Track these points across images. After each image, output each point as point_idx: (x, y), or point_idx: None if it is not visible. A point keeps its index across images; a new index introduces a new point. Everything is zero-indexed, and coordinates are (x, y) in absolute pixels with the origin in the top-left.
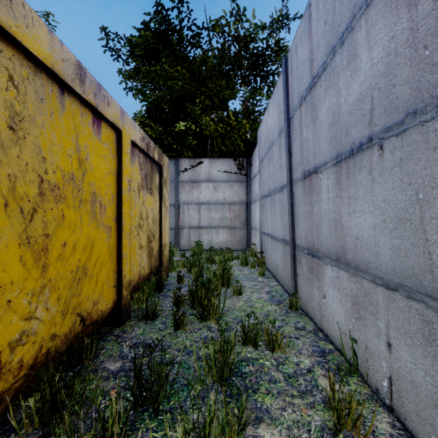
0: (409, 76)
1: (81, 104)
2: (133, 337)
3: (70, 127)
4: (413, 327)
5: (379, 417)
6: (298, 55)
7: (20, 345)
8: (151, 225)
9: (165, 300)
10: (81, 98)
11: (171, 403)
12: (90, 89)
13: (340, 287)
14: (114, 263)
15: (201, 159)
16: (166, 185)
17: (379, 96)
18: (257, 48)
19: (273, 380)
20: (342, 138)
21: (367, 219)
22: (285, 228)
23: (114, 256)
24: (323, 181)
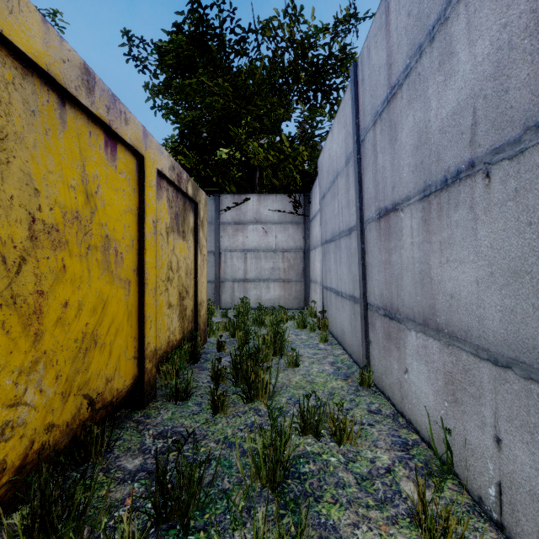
0: (530, 77)
1: (88, 120)
2: (158, 423)
3: (74, 150)
4: (534, 419)
5: (485, 537)
6: (372, 60)
7: (2, 441)
8: (184, 278)
9: (201, 374)
10: (88, 112)
11: (206, 517)
12: (101, 101)
13: (428, 359)
14: (135, 327)
15: (247, 195)
16: (203, 227)
17: (485, 106)
18: (318, 56)
19: (341, 484)
20: (432, 165)
21: (466, 271)
22: (353, 282)
23: (135, 318)
24: (405, 222)
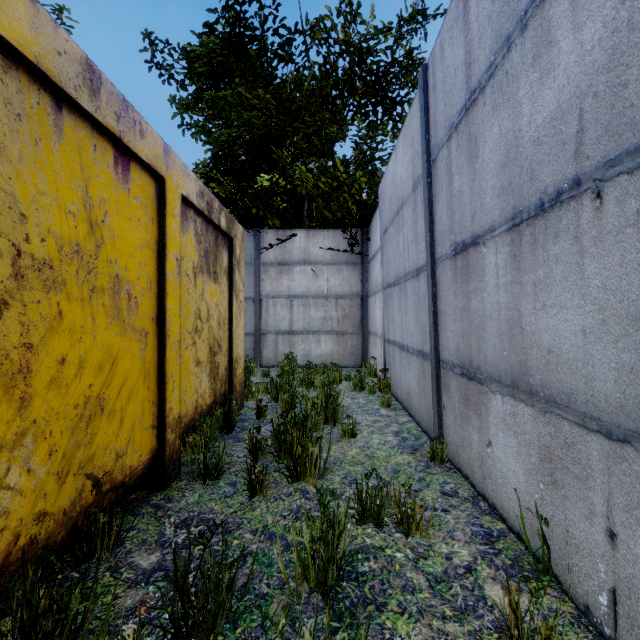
0: None
1: (93, 130)
2: (182, 508)
3: (74, 167)
4: None
5: None
6: (446, 60)
7: None
8: (215, 329)
9: (236, 446)
10: (92, 119)
11: (238, 631)
12: (109, 106)
13: (518, 430)
14: (153, 389)
15: (294, 230)
16: (240, 267)
17: (595, 106)
18: (378, 62)
19: (410, 588)
20: (523, 185)
21: (569, 318)
22: (422, 334)
23: (153, 378)
24: (488, 258)
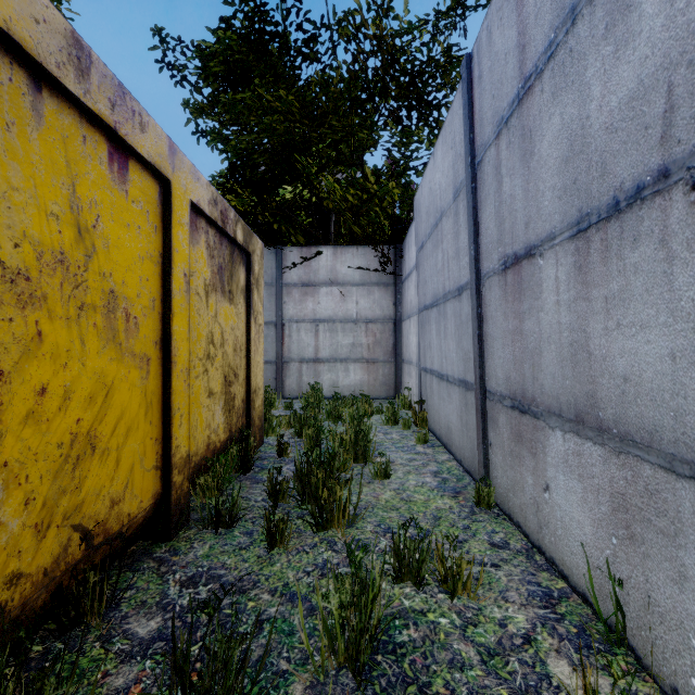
0: None
1: (82, 118)
2: (189, 562)
3: (57, 160)
4: None
5: None
6: (494, 45)
7: None
8: (231, 356)
9: (254, 488)
10: (80, 105)
11: None
12: (102, 91)
13: (584, 473)
14: (157, 424)
15: (319, 247)
16: (259, 287)
17: (690, 77)
18: (413, 61)
19: (458, 663)
20: (592, 183)
21: (653, 340)
22: (464, 362)
23: (157, 411)
24: (546, 271)
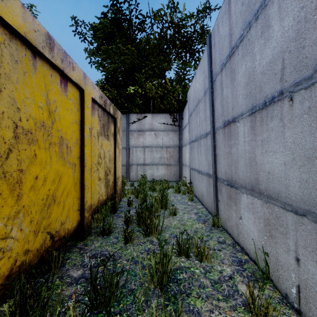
0: None
1: (50, 67)
2: (92, 249)
3: (41, 85)
4: None
5: None
6: (220, 32)
7: None
8: (108, 163)
9: (118, 220)
10: (50, 62)
11: (120, 306)
12: (58, 55)
13: (254, 211)
14: (78, 191)
15: (145, 114)
16: (119, 132)
17: (289, 57)
18: (187, 32)
19: (202, 286)
20: (256, 94)
21: (278, 157)
22: (208, 165)
23: (78, 186)
24: (240, 128)
